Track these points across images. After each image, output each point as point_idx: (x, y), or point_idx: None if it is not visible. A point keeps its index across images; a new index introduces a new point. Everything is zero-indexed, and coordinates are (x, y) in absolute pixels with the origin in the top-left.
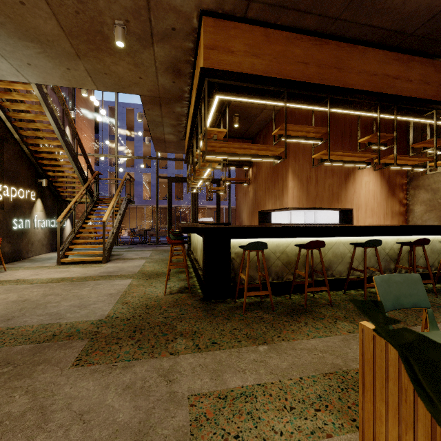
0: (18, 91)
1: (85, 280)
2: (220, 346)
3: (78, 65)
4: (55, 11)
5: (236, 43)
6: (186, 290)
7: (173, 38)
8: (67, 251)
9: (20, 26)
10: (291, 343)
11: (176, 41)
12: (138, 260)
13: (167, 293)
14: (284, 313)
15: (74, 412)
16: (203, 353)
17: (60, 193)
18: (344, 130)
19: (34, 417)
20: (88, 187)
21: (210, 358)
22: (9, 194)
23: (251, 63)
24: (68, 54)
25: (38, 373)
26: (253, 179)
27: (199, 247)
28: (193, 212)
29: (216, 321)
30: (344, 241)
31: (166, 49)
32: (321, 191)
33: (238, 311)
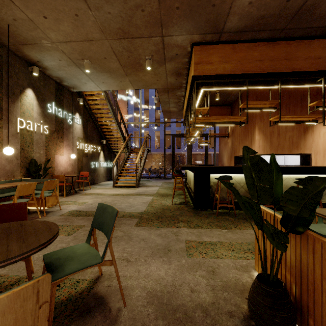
0: (94, 93)
1: (129, 195)
2: (201, 227)
3: (125, 79)
4: (119, 58)
5: (213, 57)
6: (184, 203)
7: (177, 59)
8: (117, 180)
9: (102, 67)
10: (242, 230)
11: (178, 60)
12: (155, 187)
13: (173, 204)
14: (242, 218)
15: (140, 238)
16: (192, 228)
17: (111, 147)
18: (303, 94)
19: (126, 237)
20: (126, 143)
21: (196, 231)
22: (90, 149)
23: (223, 67)
24: (122, 75)
25: (122, 226)
26: (231, 133)
27: (192, 179)
28: (189, 157)
29: (200, 218)
30: (293, 177)
31: (172, 64)
32: (282, 141)
33: (213, 215)
